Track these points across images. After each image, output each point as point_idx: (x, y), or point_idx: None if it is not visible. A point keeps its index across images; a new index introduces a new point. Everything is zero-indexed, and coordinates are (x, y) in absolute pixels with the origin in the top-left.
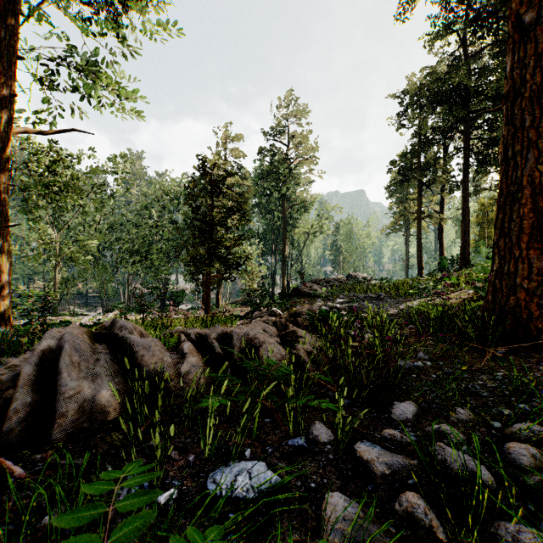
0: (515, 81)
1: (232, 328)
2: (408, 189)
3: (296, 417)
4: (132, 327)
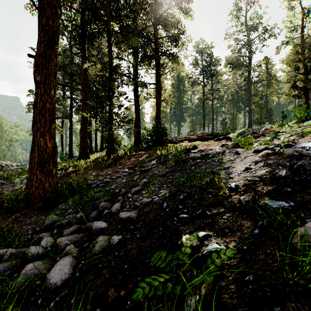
0: (35, 101)
1: None
2: None
3: None
4: None
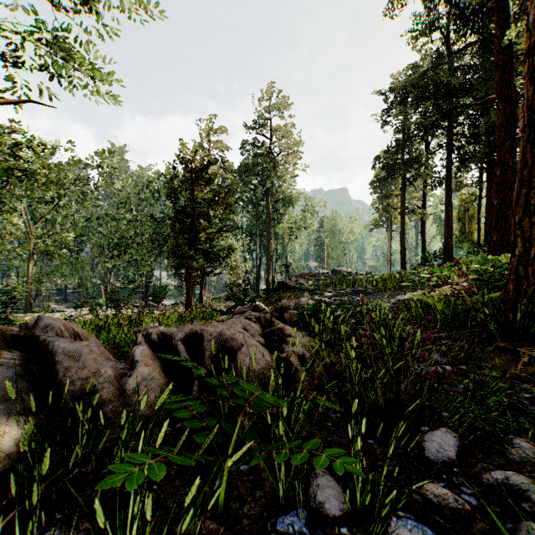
0: None
1: (203, 326)
2: (391, 186)
3: (287, 461)
4: (63, 326)
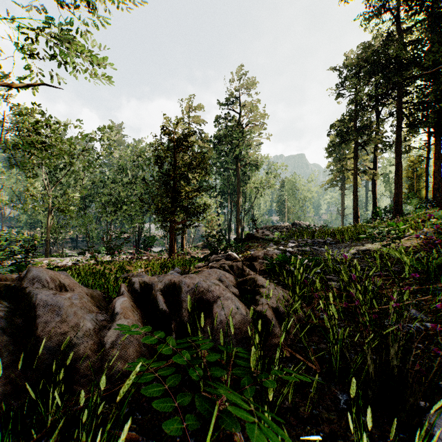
0: None
1: (181, 278)
2: (344, 150)
3: None
4: (49, 278)
